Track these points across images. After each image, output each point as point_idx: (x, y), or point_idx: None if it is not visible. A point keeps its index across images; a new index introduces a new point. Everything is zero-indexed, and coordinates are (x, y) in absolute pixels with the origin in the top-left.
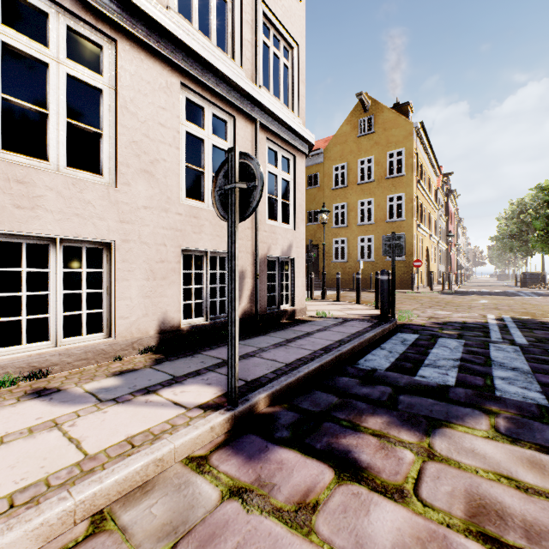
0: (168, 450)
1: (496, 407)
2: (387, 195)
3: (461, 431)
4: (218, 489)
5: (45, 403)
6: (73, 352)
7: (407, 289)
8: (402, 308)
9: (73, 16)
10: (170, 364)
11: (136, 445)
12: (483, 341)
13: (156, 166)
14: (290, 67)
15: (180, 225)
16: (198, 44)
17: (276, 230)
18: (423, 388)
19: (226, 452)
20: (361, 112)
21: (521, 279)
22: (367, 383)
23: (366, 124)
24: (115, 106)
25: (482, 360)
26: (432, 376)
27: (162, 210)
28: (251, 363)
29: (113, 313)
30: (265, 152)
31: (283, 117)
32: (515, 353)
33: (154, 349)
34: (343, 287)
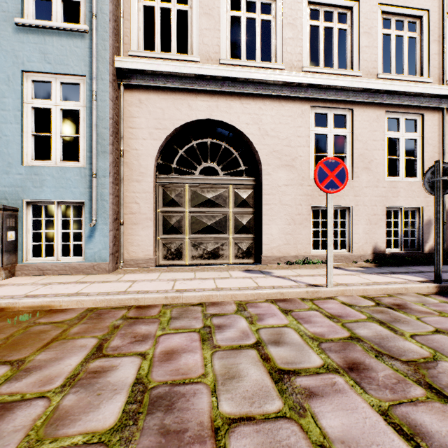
0: (409, 286)
1: None
2: None
3: None
4: (437, 300)
5: (340, 270)
6: (336, 256)
7: None
8: None
9: (335, 109)
10: (386, 268)
11: (393, 283)
12: None
13: (371, 164)
14: None
15: (384, 193)
16: (397, 85)
17: None
18: None
19: (437, 296)
20: None
21: None
22: None
23: None
24: (351, 140)
25: None
26: None
27: (374, 187)
28: (444, 274)
29: (350, 240)
30: None
31: None
32: None
33: (370, 261)
34: None
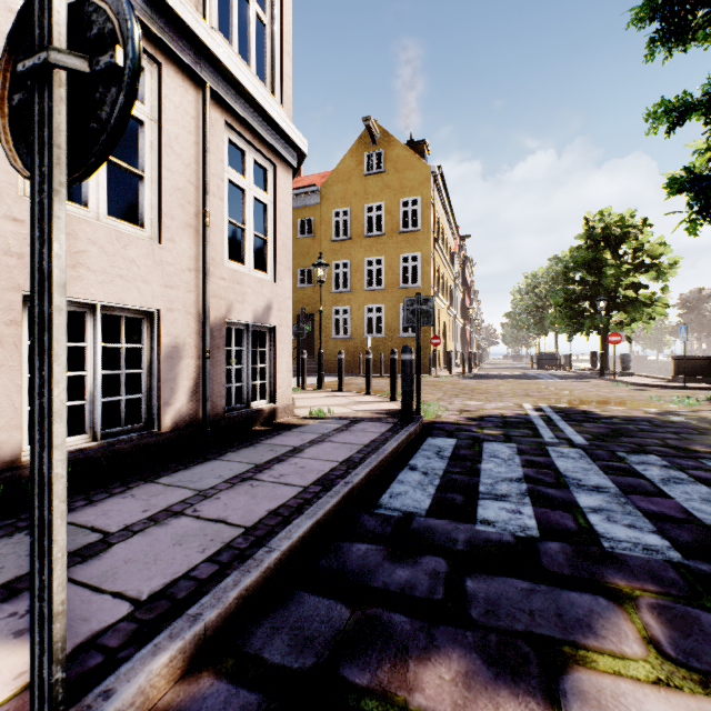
0: None
1: (623, 582)
2: (400, 253)
3: (609, 673)
4: None
5: None
6: None
7: (424, 373)
8: (424, 398)
9: None
10: None
11: None
12: (538, 444)
13: None
14: (268, 24)
15: (18, 243)
16: None
17: (243, 279)
18: (497, 550)
19: None
20: (369, 144)
21: (538, 360)
22: (403, 554)
23: (375, 160)
24: None
25: (553, 477)
26: (501, 518)
27: None
28: (169, 535)
29: None
30: (223, 144)
31: (255, 92)
32: (583, 461)
33: None
34: (346, 372)
